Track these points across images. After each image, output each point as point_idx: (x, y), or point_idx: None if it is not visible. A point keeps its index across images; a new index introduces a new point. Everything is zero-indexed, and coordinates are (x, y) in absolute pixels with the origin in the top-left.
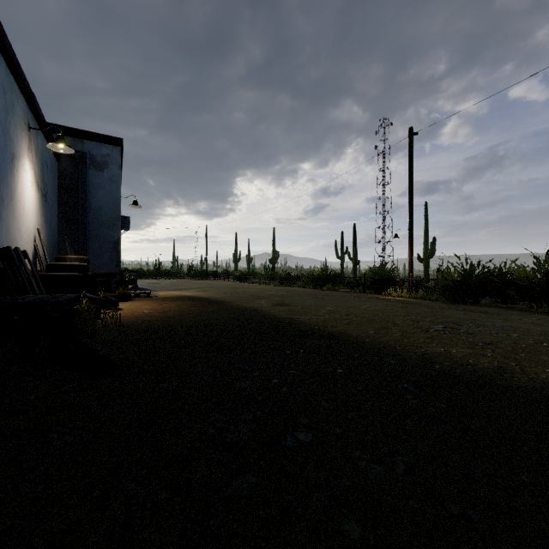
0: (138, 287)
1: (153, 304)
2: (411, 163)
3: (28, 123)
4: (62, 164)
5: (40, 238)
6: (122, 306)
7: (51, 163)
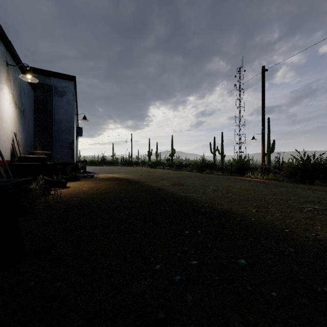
0: (88, 171)
1: (91, 184)
2: (263, 89)
3: (7, 61)
4: (36, 92)
5: (16, 139)
6: (70, 185)
7: (28, 91)
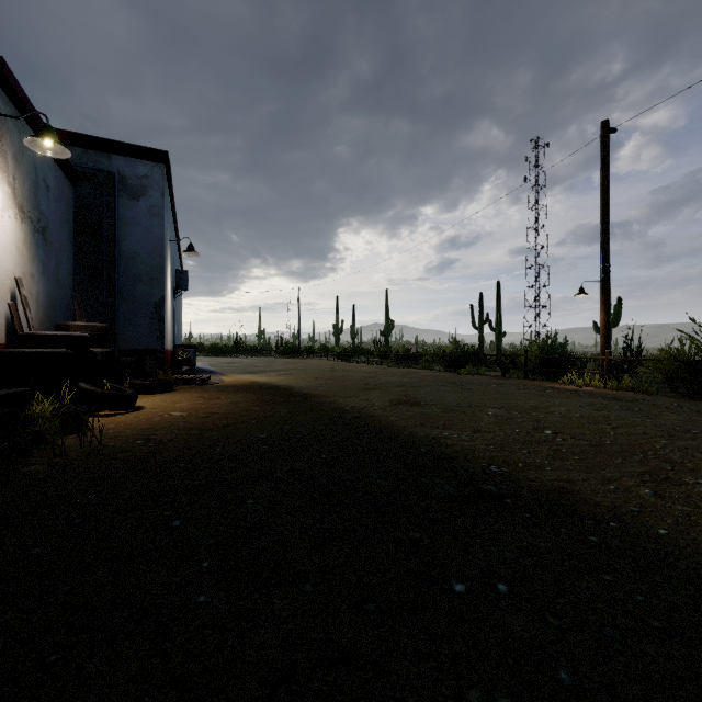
0: (203, 369)
1: (197, 400)
2: (606, 176)
3: None
4: (80, 190)
5: (20, 293)
6: (146, 403)
7: (59, 185)
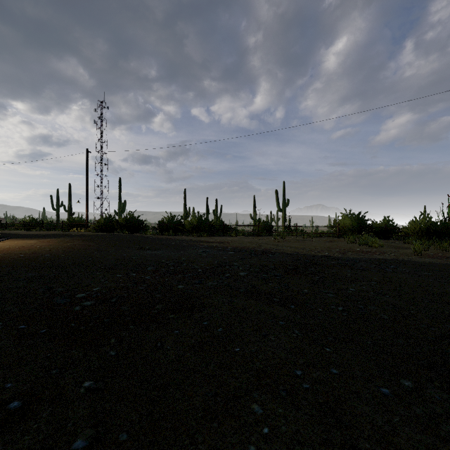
0: None
1: None
2: (87, 166)
3: None
4: None
5: None
6: None
7: None
